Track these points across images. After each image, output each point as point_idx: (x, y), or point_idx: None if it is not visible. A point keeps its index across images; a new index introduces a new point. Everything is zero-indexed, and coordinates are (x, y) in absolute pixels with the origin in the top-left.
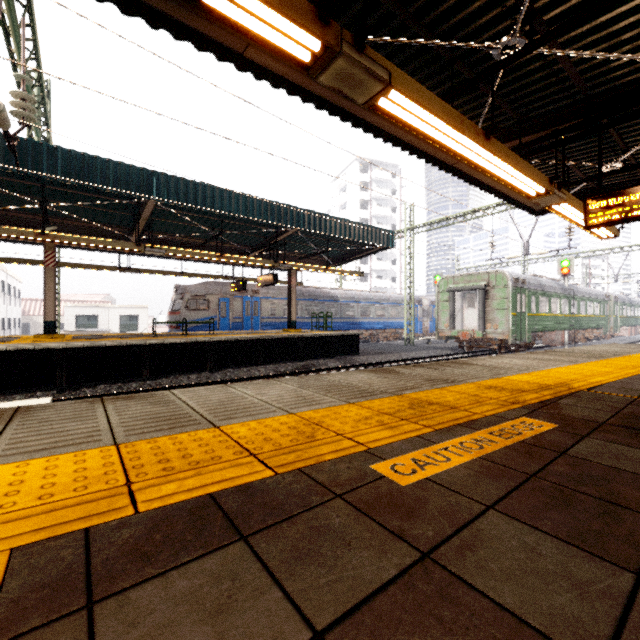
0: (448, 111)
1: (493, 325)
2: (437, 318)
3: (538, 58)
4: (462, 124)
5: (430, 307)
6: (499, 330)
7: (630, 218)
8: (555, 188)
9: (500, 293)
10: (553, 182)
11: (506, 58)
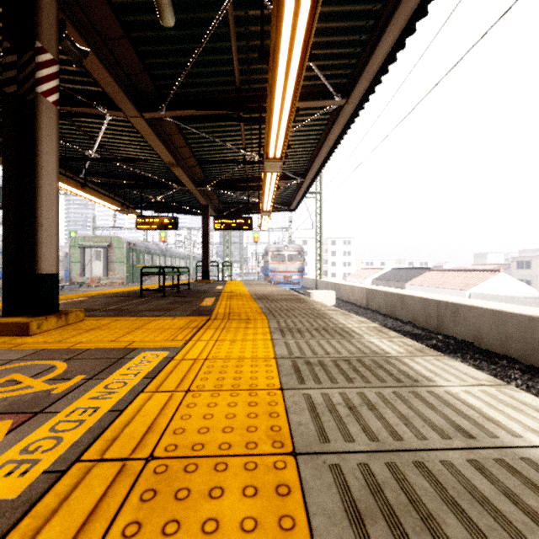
0: (60, 177)
1: (114, 273)
2: (70, 268)
3: (110, 155)
4: (68, 182)
5: (66, 258)
6: (118, 276)
7: (151, 229)
8: (125, 208)
9: (119, 251)
10: (124, 205)
11: (91, 158)
